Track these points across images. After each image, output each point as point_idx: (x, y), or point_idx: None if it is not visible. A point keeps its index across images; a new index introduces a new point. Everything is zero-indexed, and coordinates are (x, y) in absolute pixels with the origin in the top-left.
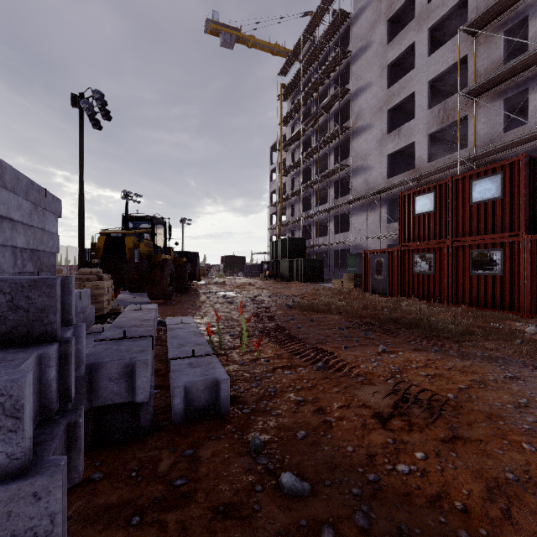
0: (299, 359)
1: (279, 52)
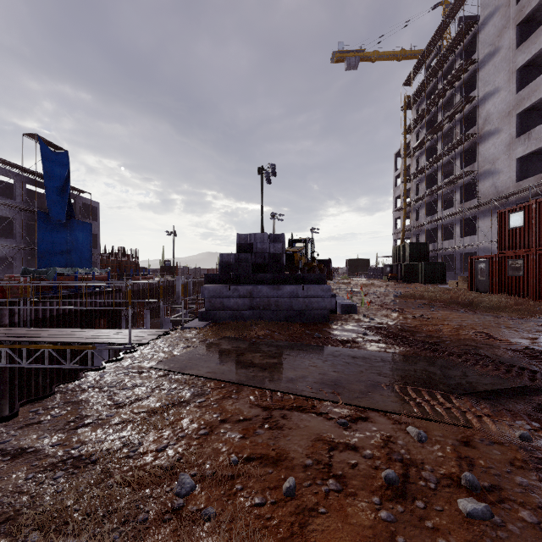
0: (386, 309)
1: (405, 56)
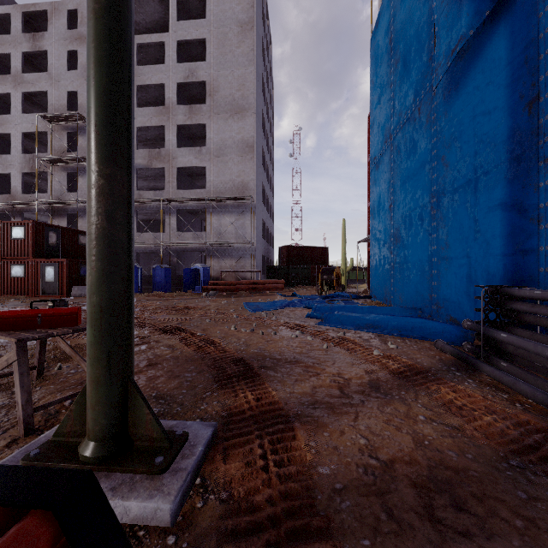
0: None
1: None
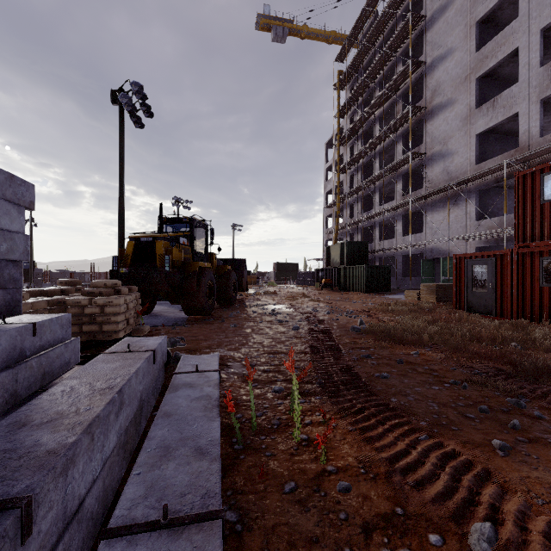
0: (418, 490)
1: (335, 39)
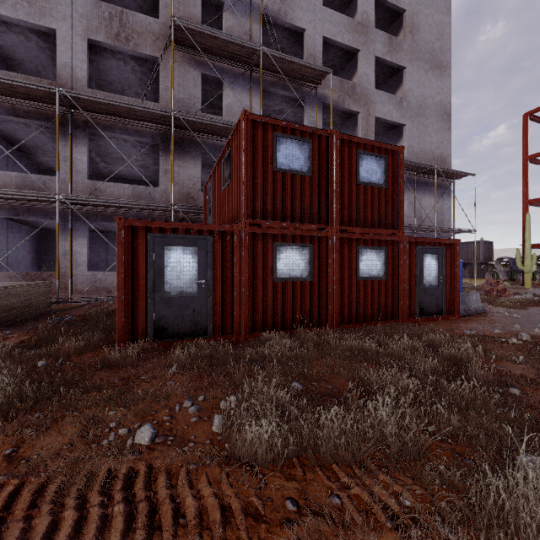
0: None
1: None
